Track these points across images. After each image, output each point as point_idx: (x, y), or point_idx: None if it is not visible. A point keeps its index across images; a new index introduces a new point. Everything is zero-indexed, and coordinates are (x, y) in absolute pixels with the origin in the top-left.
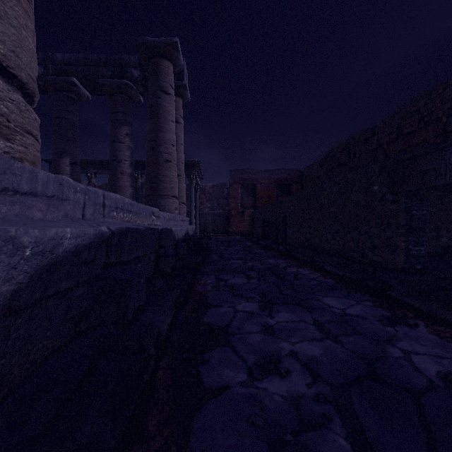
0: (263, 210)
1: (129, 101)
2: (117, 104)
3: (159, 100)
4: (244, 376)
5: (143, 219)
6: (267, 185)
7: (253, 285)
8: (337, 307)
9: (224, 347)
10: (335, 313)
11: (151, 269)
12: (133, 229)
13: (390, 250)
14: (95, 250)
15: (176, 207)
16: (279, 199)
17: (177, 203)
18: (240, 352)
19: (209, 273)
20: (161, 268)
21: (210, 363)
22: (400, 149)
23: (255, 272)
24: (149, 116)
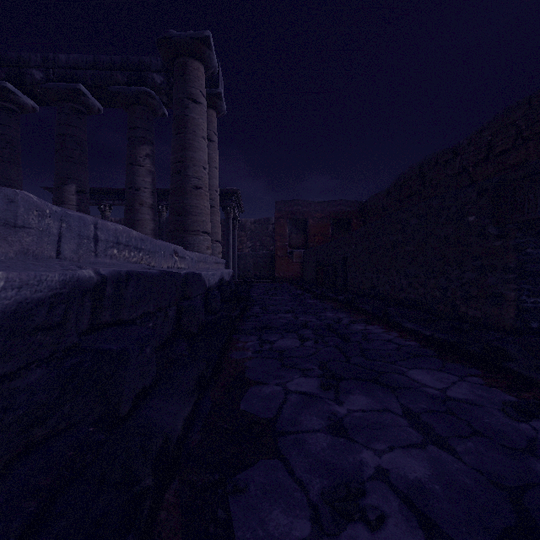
0: (316, 250)
1: (150, 114)
2: (135, 117)
3: (186, 111)
4: (305, 526)
5: (161, 260)
6: (321, 220)
7: (308, 350)
8: (432, 386)
9: (270, 460)
10: (432, 397)
11: (169, 328)
12: (138, 273)
13: (494, 302)
14: (64, 306)
15: (208, 246)
16: (335, 237)
17: (209, 241)
18: (296, 469)
19: (249, 332)
20: (184, 325)
21: (248, 494)
22: (490, 173)
23: (310, 330)
24: (174, 131)
